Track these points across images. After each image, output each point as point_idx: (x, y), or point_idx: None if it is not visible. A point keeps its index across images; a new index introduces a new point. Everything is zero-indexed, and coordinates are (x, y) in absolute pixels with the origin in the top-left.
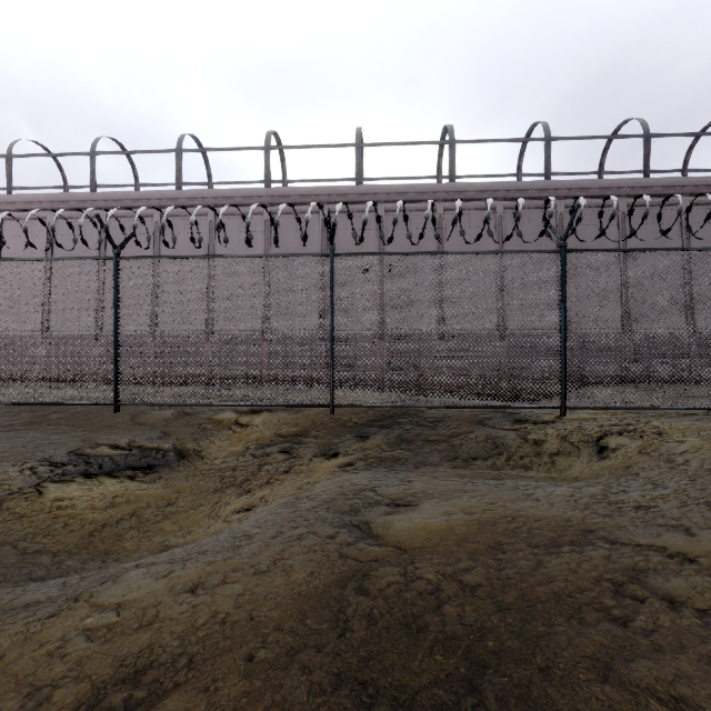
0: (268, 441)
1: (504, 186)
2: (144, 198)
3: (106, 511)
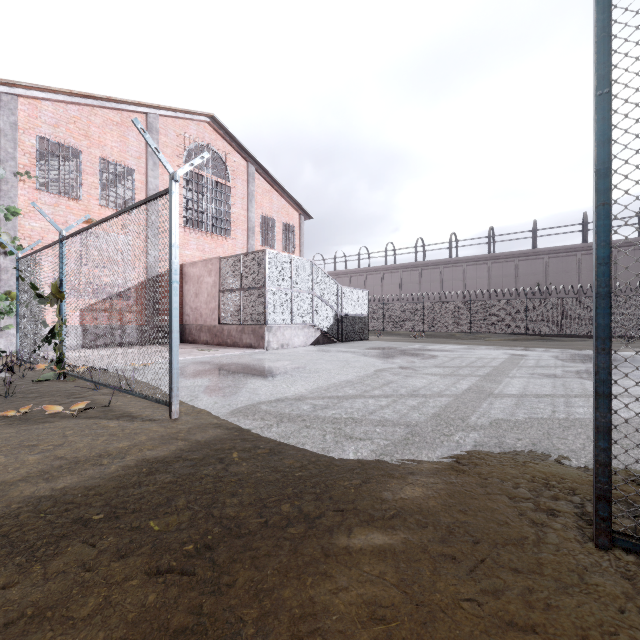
0: None
1: (617, 241)
2: (437, 262)
3: None
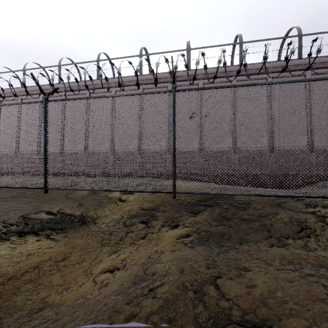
0: (135, 212)
1: (273, 64)
2: (82, 85)
3: (18, 264)
